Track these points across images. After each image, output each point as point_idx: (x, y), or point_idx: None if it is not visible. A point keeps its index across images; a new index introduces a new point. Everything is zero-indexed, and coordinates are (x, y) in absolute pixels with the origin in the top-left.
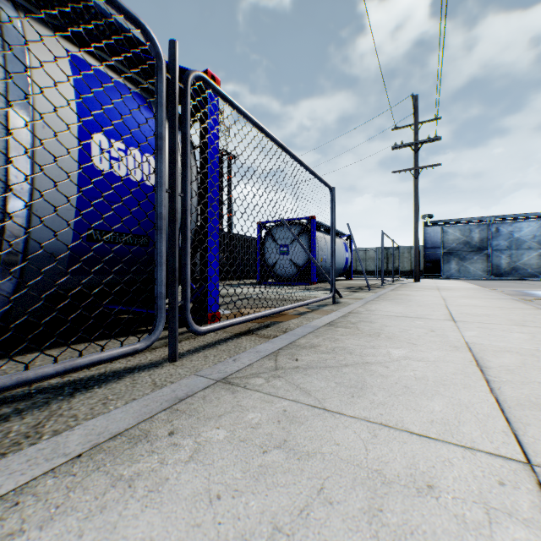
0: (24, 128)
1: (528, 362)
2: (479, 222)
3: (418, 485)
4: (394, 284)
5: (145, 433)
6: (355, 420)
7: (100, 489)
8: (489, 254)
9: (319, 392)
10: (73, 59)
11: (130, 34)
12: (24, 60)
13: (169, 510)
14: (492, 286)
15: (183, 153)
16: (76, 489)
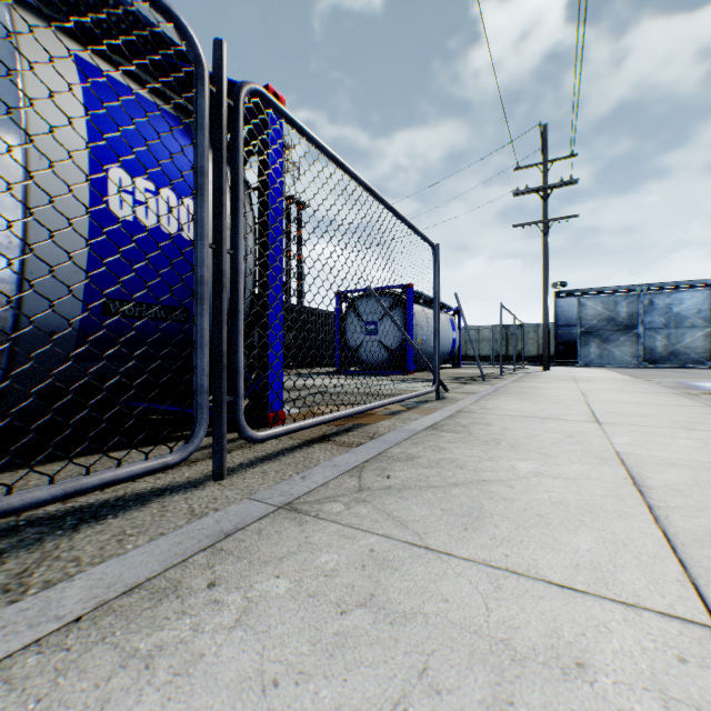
0: (6, 154)
1: (703, 479)
2: (627, 292)
3: (564, 663)
4: (516, 373)
5: (175, 584)
6: (470, 564)
7: (103, 671)
8: (639, 333)
9: (419, 523)
10: (84, 67)
11: (159, 29)
12: (13, 66)
13: (202, 705)
14: (644, 375)
15: (234, 195)
16: (69, 672)
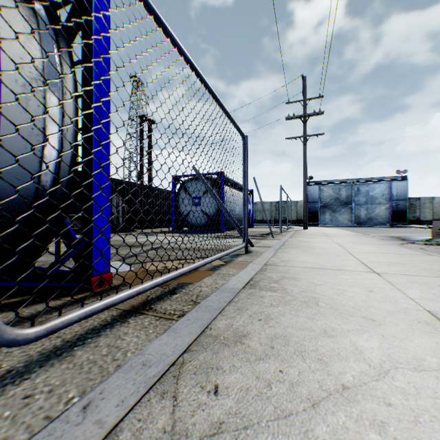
0: None
1: None
2: (346, 183)
3: None
4: (289, 231)
5: None
6: None
7: None
8: (352, 207)
9: None
10: None
11: None
12: None
13: None
14: (360, 232)
15: None
16: None
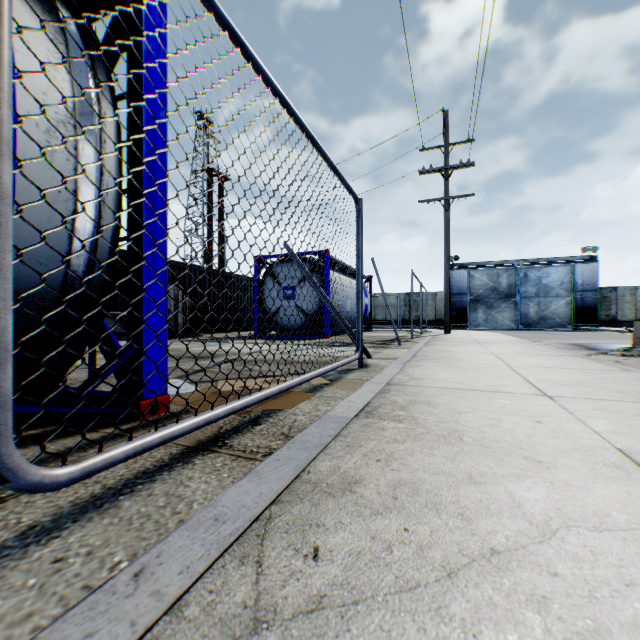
0: None
1: None
2: (508, 266)
3: None
4: (424, 336)
5: None
6: None
7: None
8: (517, 301)
9: None
10: None
11: None
12: None
13: None
14: (528, 337)
15: None
16: None
